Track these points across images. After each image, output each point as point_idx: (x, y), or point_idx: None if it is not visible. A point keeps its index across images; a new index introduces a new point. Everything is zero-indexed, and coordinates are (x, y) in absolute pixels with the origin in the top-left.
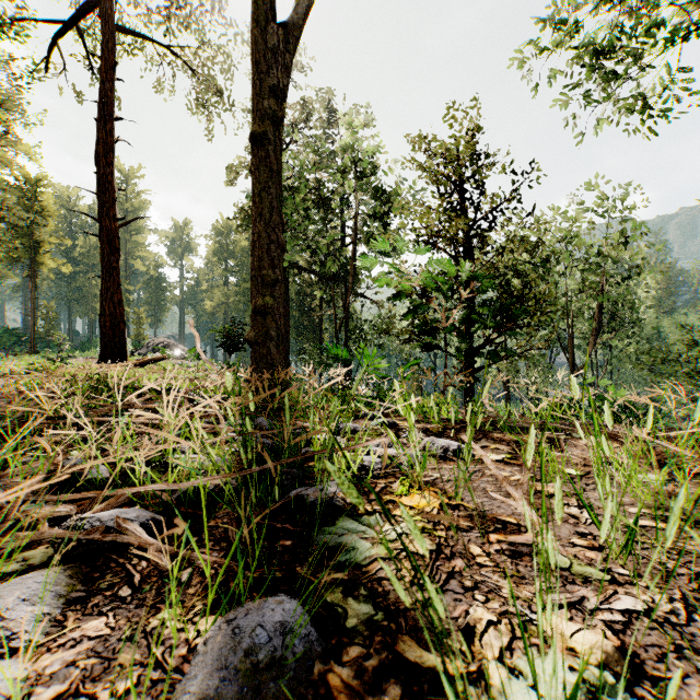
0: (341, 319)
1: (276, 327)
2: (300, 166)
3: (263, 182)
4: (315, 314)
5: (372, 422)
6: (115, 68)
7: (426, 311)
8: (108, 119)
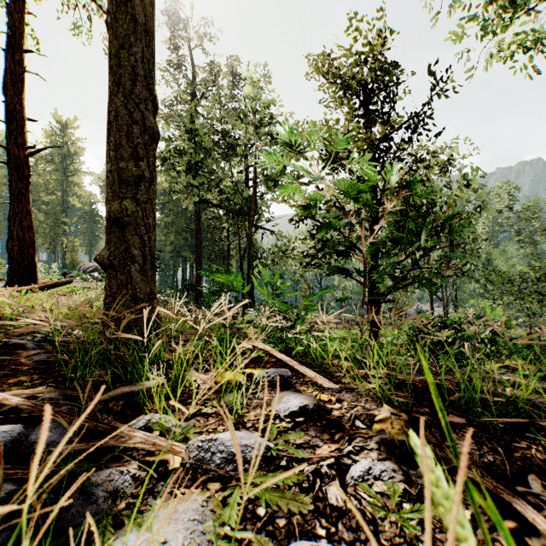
0: (245, 247)
1: (140, 243)
2: (208, 114)
3: (121, 37)
4: (224, 243)
5: (278, 405)
6: (25, 2)
7: (341, 226)
8: (17, 51)
